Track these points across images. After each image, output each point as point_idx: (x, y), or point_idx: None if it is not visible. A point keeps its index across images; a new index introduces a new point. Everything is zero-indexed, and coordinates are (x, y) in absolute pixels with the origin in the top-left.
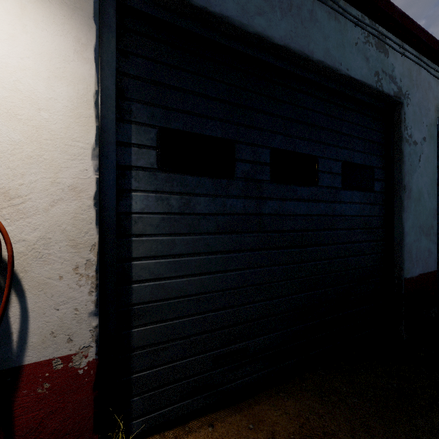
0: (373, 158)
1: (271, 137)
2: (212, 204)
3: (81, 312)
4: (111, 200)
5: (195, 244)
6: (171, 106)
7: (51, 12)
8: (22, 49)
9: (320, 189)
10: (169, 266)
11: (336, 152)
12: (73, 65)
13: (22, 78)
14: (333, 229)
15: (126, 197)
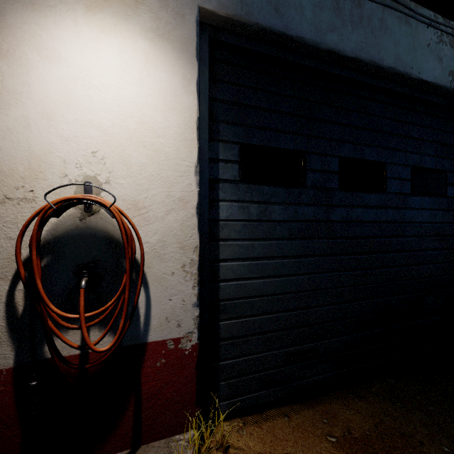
0: (446, 161)
1: (340, 146)
2: (285, 211)
3: (187, 303)
4: (205, 209)
5: (270, 249)
6: (250, 124)
7: (166, 56)
8: (147, 89)
9: (388, 196)
10: (249, 268)
11: (405, 157)
12: (181, 98)
13: (147, 112)
14: (401, 236)
15: (215, 206)
